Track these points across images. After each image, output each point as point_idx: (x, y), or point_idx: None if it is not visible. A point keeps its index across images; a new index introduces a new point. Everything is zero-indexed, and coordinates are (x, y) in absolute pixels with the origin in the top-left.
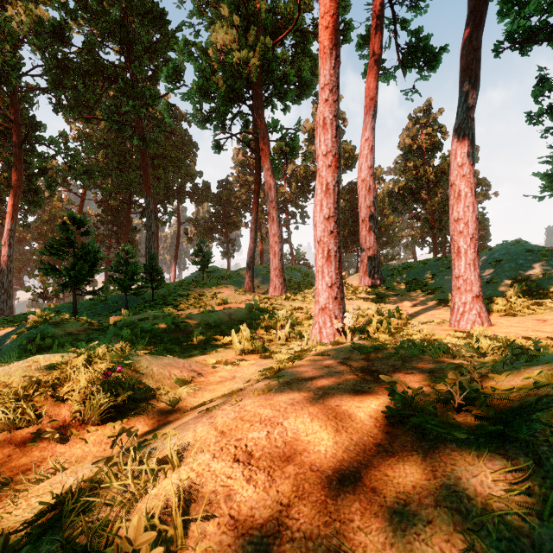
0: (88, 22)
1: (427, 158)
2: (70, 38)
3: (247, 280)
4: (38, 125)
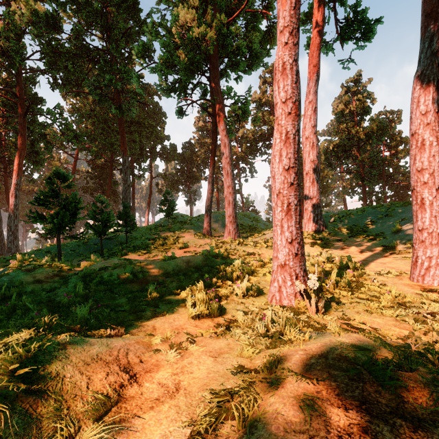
0: (75, 12)
1: (357, 121)
2: (60, 26)
3: (205, 225)
4: (39, 100)
